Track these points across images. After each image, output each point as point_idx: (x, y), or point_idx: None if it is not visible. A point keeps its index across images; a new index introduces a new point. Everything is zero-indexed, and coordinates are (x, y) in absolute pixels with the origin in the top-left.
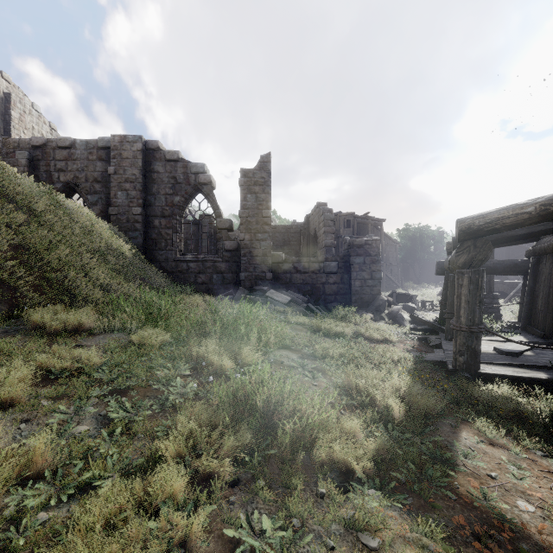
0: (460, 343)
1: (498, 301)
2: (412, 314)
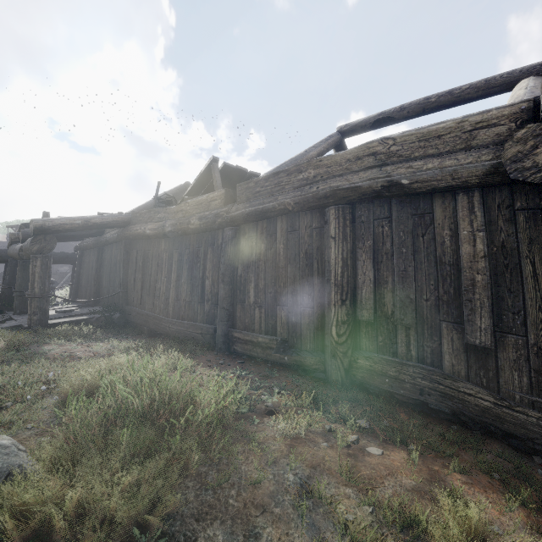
0: (35, 306)
1: (54, 286)
2: None
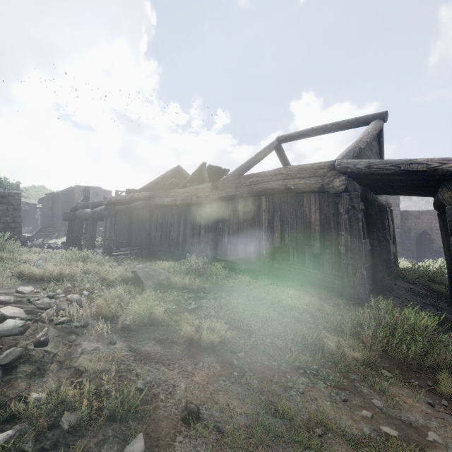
0: (107, 245)
1: None
2: (63, 242)
